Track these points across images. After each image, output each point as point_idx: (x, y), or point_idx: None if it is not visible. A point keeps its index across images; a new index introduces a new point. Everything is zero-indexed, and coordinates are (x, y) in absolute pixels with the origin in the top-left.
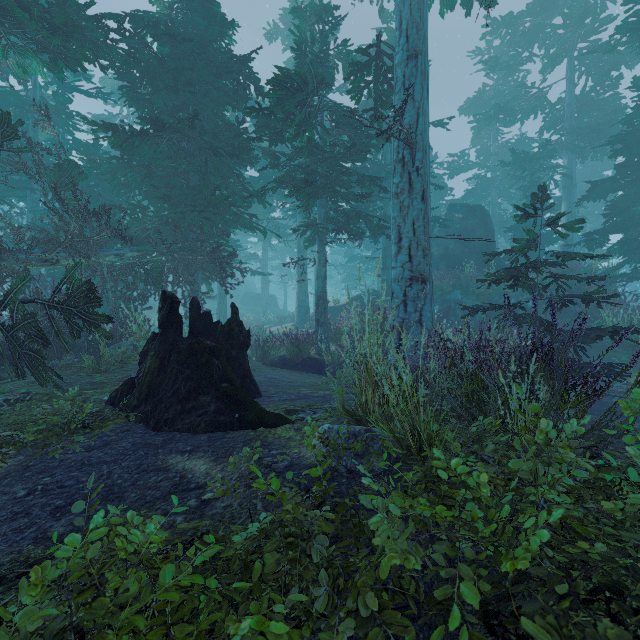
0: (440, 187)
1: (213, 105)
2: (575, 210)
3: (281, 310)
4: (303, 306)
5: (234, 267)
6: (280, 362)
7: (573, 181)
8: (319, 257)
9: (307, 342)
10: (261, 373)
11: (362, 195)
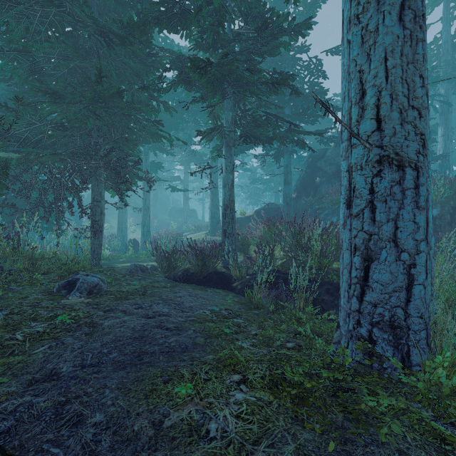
0: (338, 108)
1: (113, 1)
2: (451, 133)
3: (200, 221)
4: (215, 217)
5: (140, 177)
6: (183, 277)
7: (449, 108)
8: (226, 163)
9: (212, 255)
10: (148, 302)
11: (276, 81)
